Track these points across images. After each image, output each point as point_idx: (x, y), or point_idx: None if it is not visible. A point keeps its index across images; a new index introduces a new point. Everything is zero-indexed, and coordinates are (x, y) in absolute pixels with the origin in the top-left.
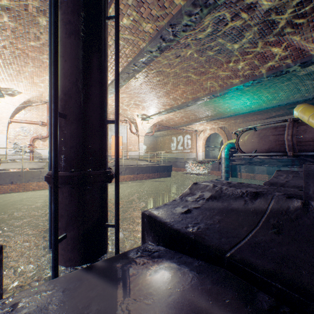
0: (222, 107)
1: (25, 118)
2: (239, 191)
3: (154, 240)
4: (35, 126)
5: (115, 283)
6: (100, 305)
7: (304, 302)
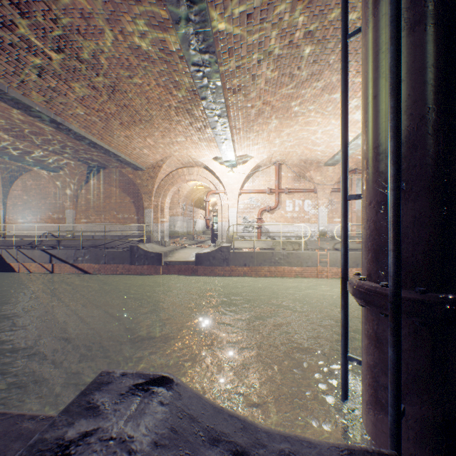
0: None
1: (252, 187)
2: None
3: None
4: (262, 196)
5: None
6: None
7: None
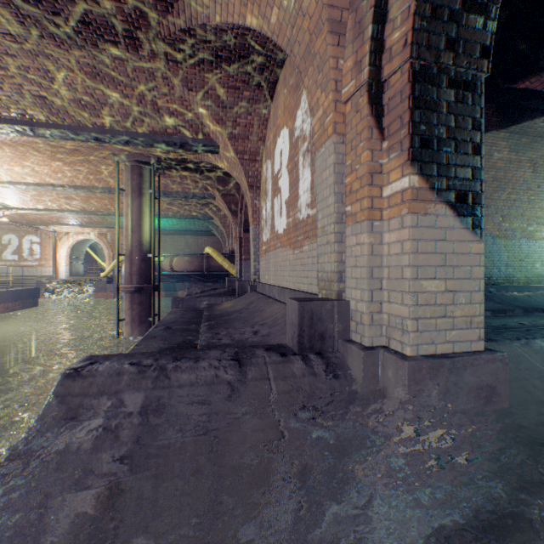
0: None
1: None
2: (210, 288)
3: None
4: None
5: None
6: None
7: None
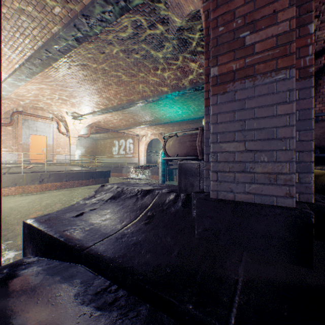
0: (159, 114)
1: None
2: (136, 190)
3: (34, 252)
4: None
5: None
6: None
7: (125, 277)
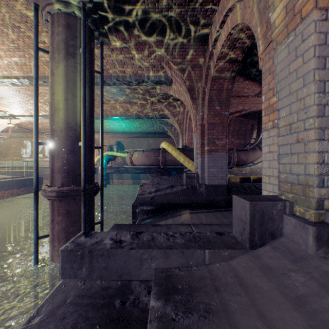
0: (104, 124)
1: None
2: (166, 186)
3: (145, 214)
4: None
5: (160, 222)
6: (167, 222)
7: (200, 204)
